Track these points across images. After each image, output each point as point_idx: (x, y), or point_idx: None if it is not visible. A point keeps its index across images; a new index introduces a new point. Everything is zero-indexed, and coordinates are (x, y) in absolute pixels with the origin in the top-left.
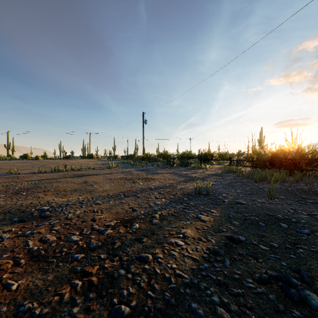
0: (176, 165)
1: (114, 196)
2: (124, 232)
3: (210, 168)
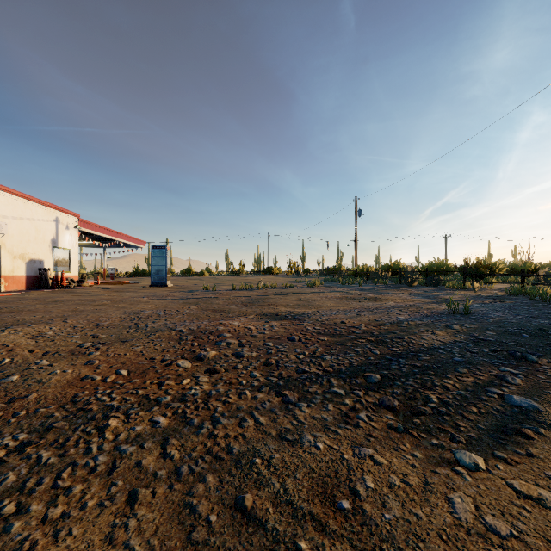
0: (417, 284)
1: (346, 311)
2: (377, 329)
3: (483, 289)
